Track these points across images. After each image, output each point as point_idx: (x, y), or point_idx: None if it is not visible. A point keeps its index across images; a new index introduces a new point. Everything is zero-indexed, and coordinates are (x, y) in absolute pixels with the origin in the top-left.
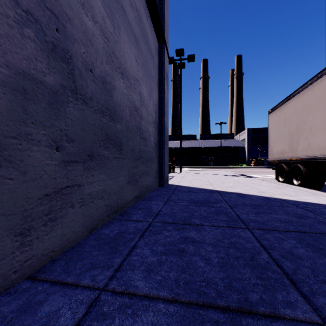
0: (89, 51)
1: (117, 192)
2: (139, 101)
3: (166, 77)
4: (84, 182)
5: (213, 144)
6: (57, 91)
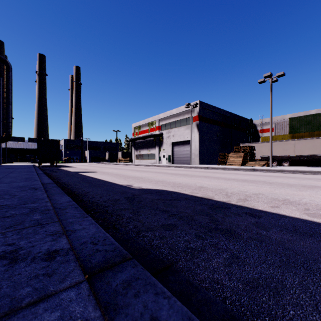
0: None
1: None
2: None
3: None
4: None
5: None
6: None
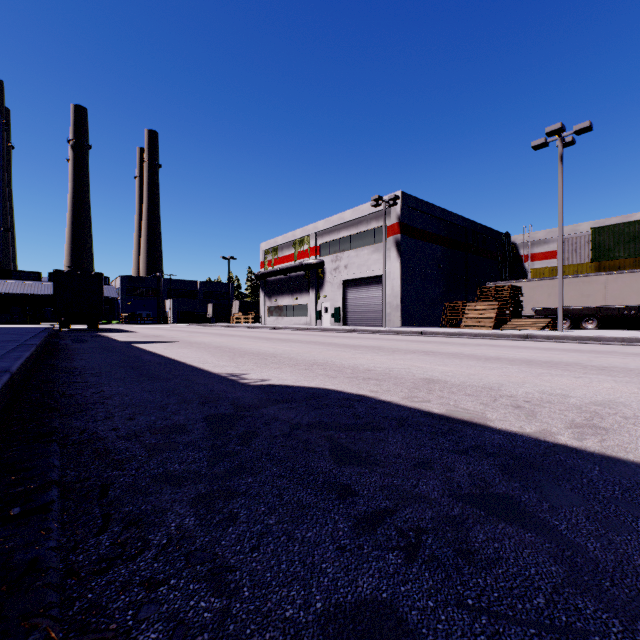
0: None
1: None
2: None
3: None
4: None
5: None
6: None
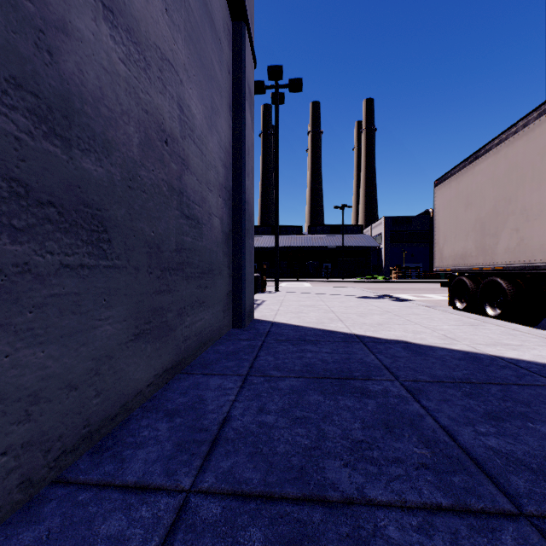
0: None
1: (82, 380)
2: (179, 121)
3: (248, 95)
4: None
5: (330, 243)
6: None
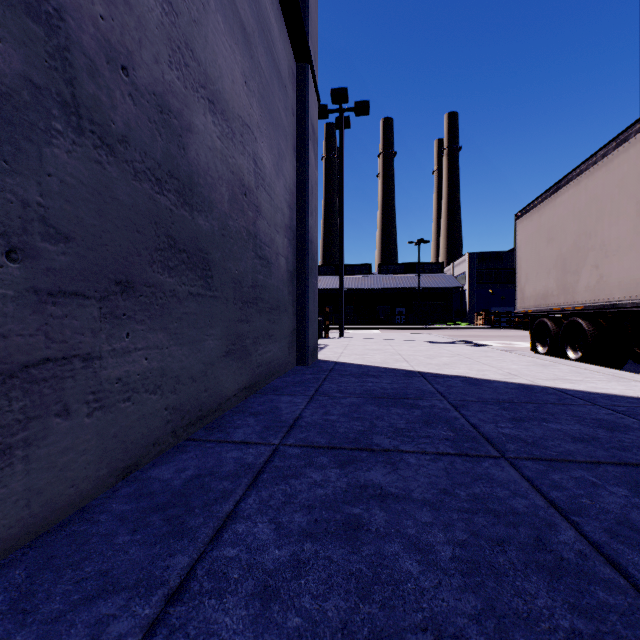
0: (119, 17)
1: (198, 377)
2: (254, 174)
3: (312, 134)
4: (103, 348)
5: (404, 284)
6: (12, 93)
